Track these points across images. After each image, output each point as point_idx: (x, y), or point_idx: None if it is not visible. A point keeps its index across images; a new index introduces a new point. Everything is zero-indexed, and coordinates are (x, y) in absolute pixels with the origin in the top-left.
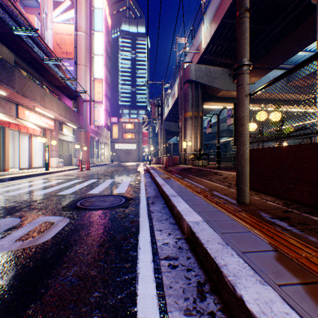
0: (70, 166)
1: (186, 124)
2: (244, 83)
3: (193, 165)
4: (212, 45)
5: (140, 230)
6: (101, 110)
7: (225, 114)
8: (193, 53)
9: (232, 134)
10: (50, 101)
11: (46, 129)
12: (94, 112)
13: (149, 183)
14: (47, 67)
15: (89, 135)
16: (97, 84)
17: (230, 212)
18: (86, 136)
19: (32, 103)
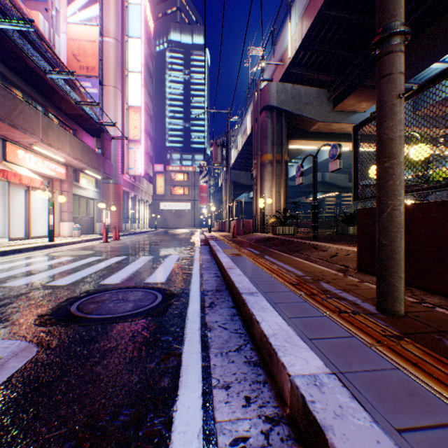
0: (91, 235)
1: (263, 172)
2: (395, 71)
3: (274, 234)
4: (303, 52)
5: (180, 386)
6: (139, 153)
7: (319, 159)
8: (274, 67)
9: (328, 189)
10: (57, 135)
11: (54, 179)
12: (129, 156)
13: (208, 262)
14: (53, 84)
15: (121, 189)
16: (132, 115)
17: (381, 341)
18: (117, 190)
19: (27, 138)
